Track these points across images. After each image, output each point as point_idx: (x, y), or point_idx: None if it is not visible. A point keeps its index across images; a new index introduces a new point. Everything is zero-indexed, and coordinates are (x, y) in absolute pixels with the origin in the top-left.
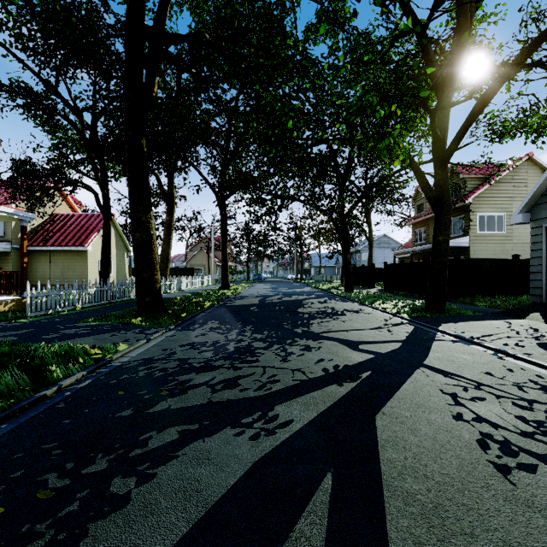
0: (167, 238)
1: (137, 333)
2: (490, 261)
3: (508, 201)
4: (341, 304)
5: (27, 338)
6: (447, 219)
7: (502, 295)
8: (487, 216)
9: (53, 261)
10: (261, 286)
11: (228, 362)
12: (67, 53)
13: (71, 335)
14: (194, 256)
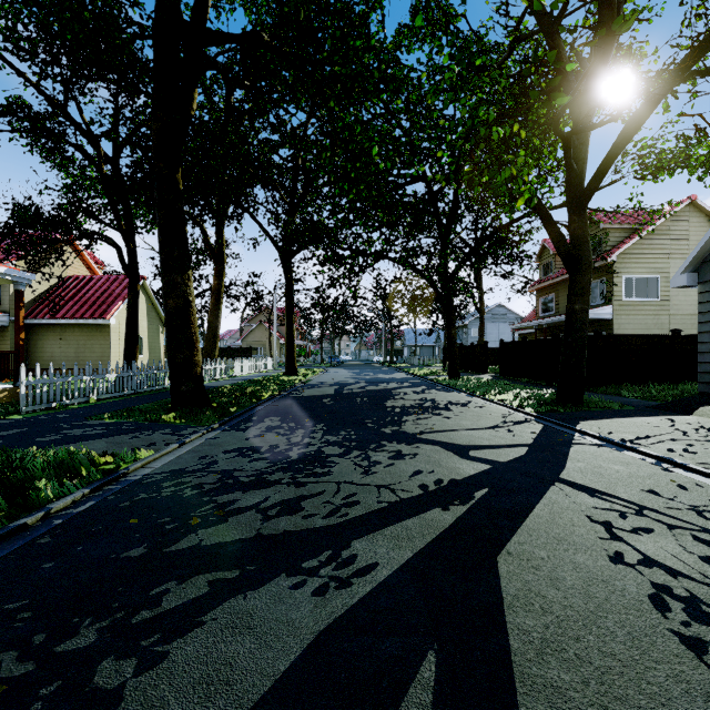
0: (216, 308)
1: (167, 434)
2: (641, 337)
3: (663, 259)
4: (444, 395)
5: (15, 442)
6: (586, 281)
7: (658, 383)
8: (636, 279)
9: (64, 338)
10: (339, 371)
11: (289, 476)
12: (75, 56)
13: (76, 437)
14: (251, 333)
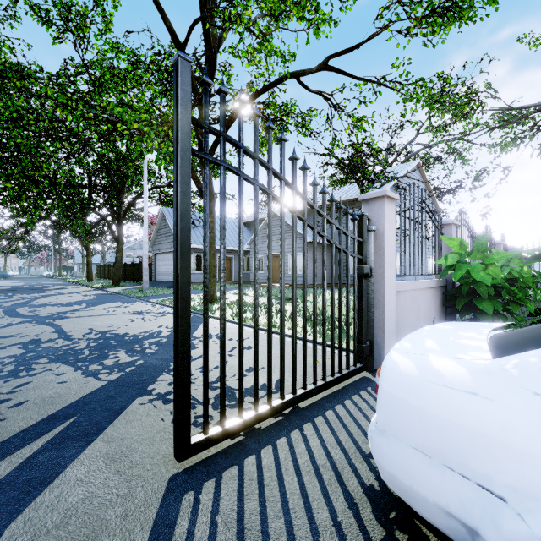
0: None
1: None
2: None
3: None
4: (73, 286)
5: None
6: (121, 247)
7: None
8: None
9: None
10: (10, 282)
11: (6, 296)
12: None
13: None
14: None
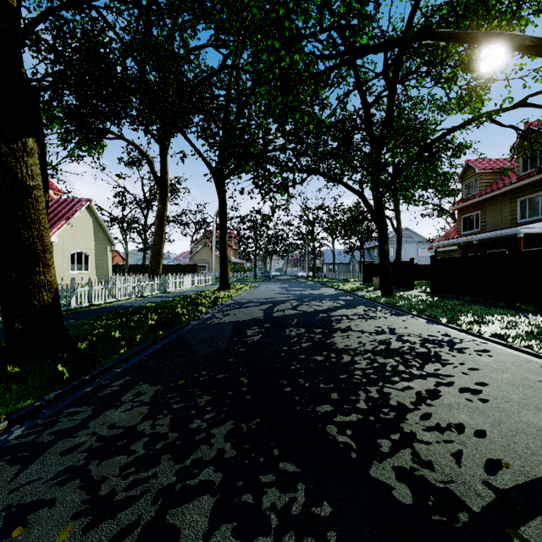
0: (160, 229)
1: None
2: None
3: None
4: (399, 322)
5: None
6: None
7: None
8: None
9: None
10: (269, 286)
11: None
12: None
13: None
14: (197, 252)
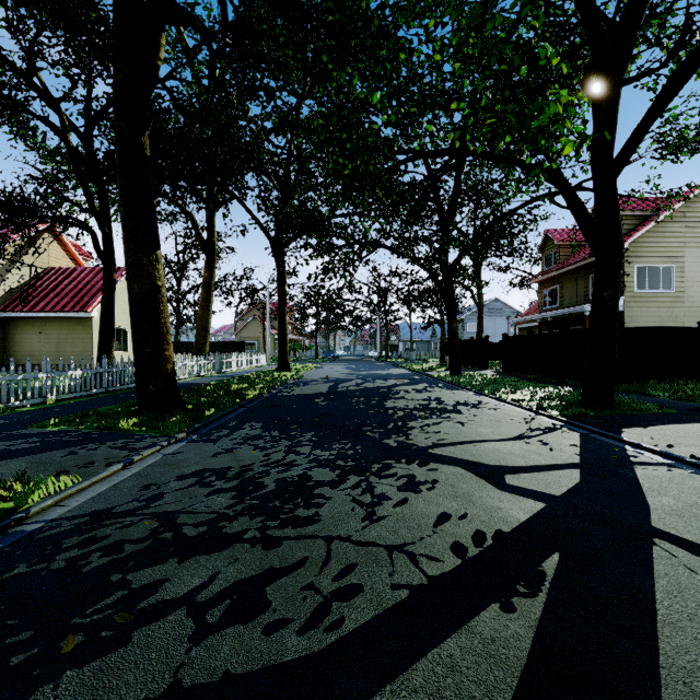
0: (206, 301)
1: (115, 449)
2: (666, 330)
3: (678, 247)
4: (449, 394)
5: None
6: (616, 264)
7: (684, 380)
8: (649, 269)
9: (44, 331)
10: (334, 367)
11: (257, 524)
12: None
13: None
14: (245, 327)
